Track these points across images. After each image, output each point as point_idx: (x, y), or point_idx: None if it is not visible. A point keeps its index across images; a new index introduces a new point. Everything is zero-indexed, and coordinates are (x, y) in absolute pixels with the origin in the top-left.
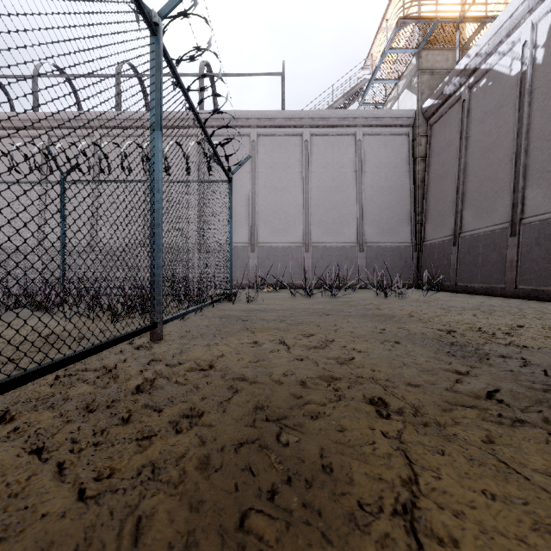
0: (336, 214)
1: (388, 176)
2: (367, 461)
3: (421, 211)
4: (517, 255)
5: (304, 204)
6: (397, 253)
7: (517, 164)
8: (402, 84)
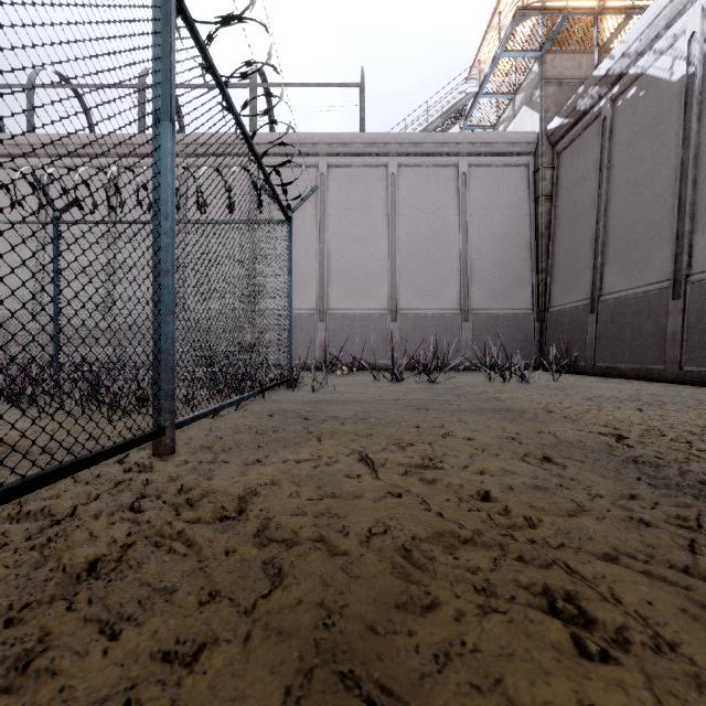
0: (432, 272)
1: (502, 221)
2: None
3: (545, 267)
4: (683, 324)
5: (390, 258)
6: (513, 323)
7: (682, 200)
8: (519, 100)
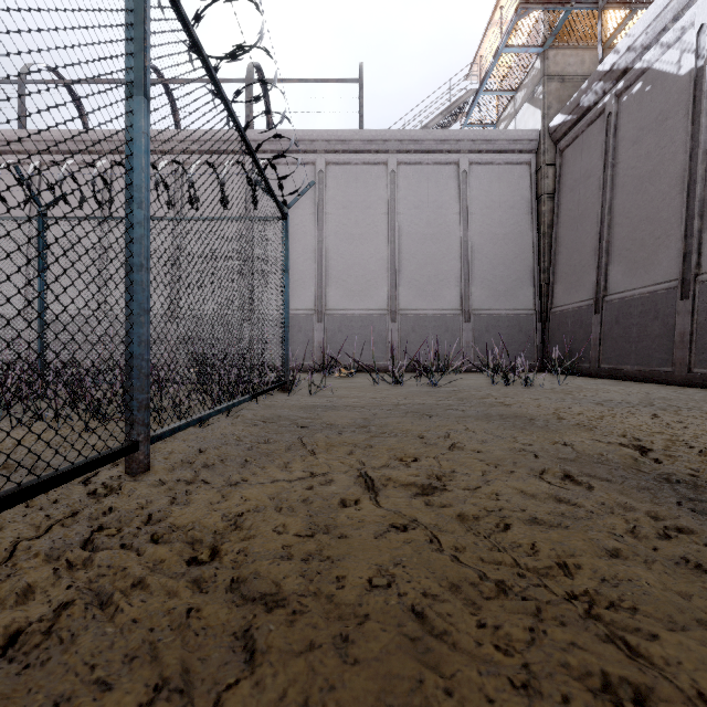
0: (432, 271)
1: (503, 220)
2: None
3: (548, 267)
4: (692, 325)
5: (389, 257)
6: (515, 324)
7: (691, 197)
8: (521, 97)
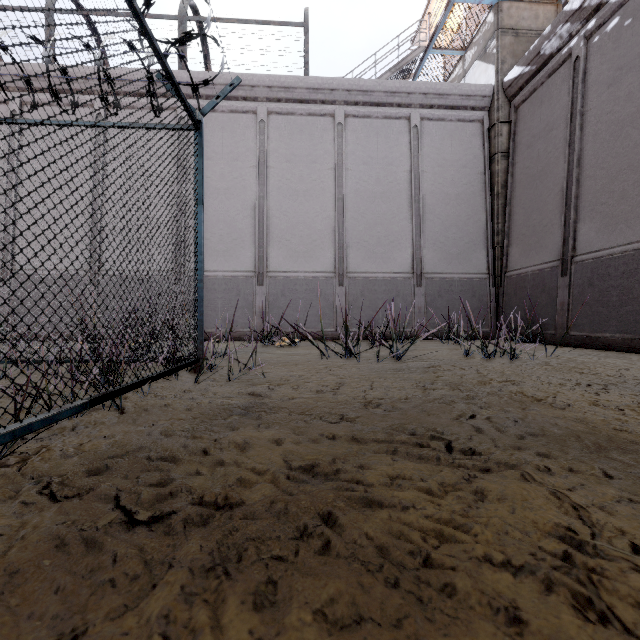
0: (382, 232)
1: (455, 179)
2: None
3: (502, 229)
4: None
5: (336, 215)
6: (468, 288)
7: None
8: (471, 55)
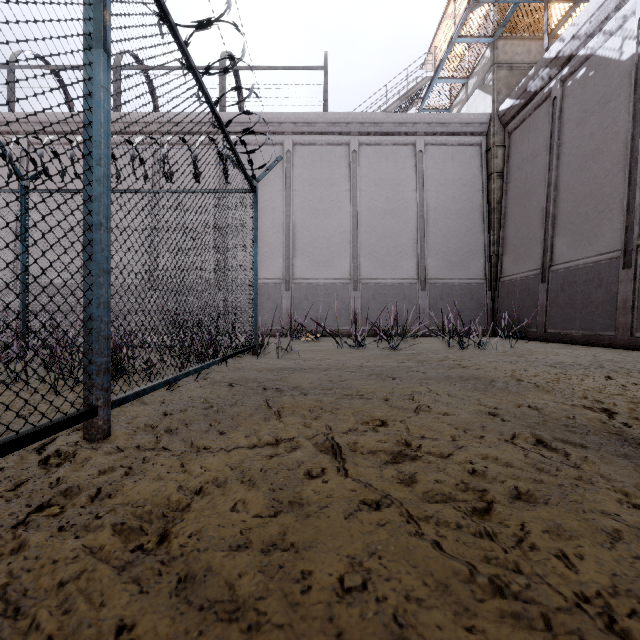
0: (391, 244)
1: (456, 197)
2: None
3: (497, 239)
4: (634, 293)
5: (351, 230)
6: (467, 292)
7: (632, 173)
8: (472, 84)
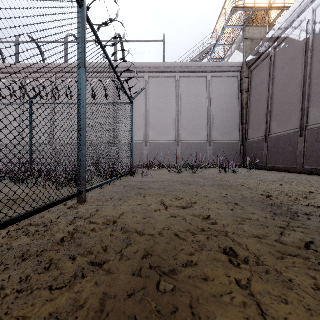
0: (195, 124)
1: (226, 101)
2: (227, 309)
3: (245, 122)
4: (304, 148)
5: (176, 118)
6: (231, 147)
7: (304, 93)
8: (234, 47)
